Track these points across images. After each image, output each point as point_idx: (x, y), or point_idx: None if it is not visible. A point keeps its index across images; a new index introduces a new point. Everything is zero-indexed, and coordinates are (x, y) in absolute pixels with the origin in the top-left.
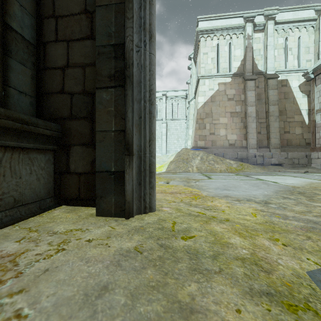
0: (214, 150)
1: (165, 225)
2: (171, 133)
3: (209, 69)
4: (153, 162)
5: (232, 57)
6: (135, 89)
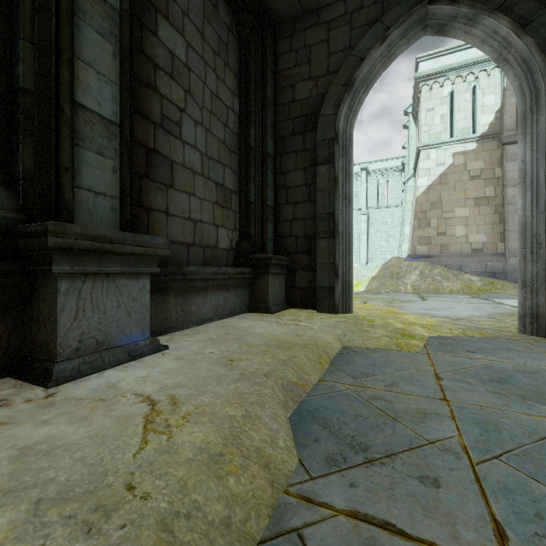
0: (445, 260)
1: (359, 317)
2: (376, 230)
3: (437, 133)
4: (351, 281)
5: (479, 108)
6: (340, 237)
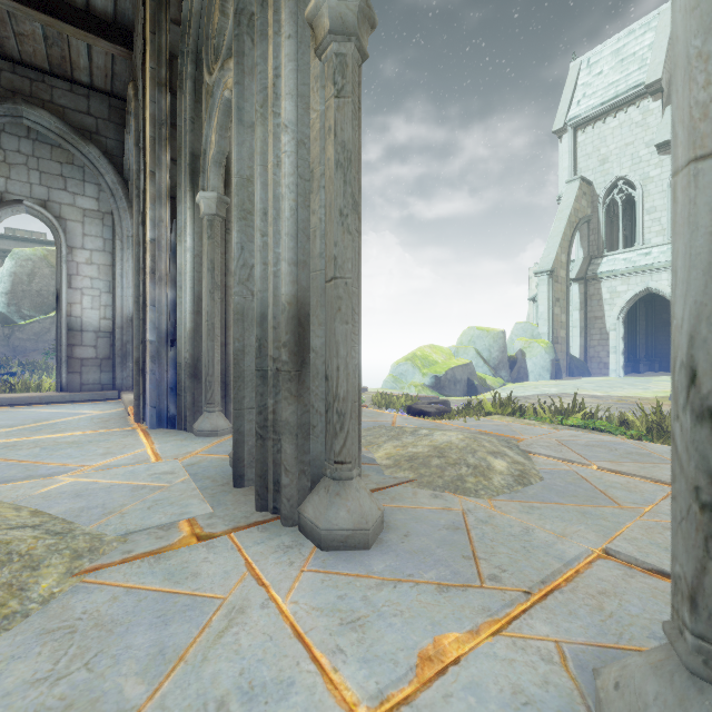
0: None
1: None
2: None
3: None
4: None
5: None
6: None
